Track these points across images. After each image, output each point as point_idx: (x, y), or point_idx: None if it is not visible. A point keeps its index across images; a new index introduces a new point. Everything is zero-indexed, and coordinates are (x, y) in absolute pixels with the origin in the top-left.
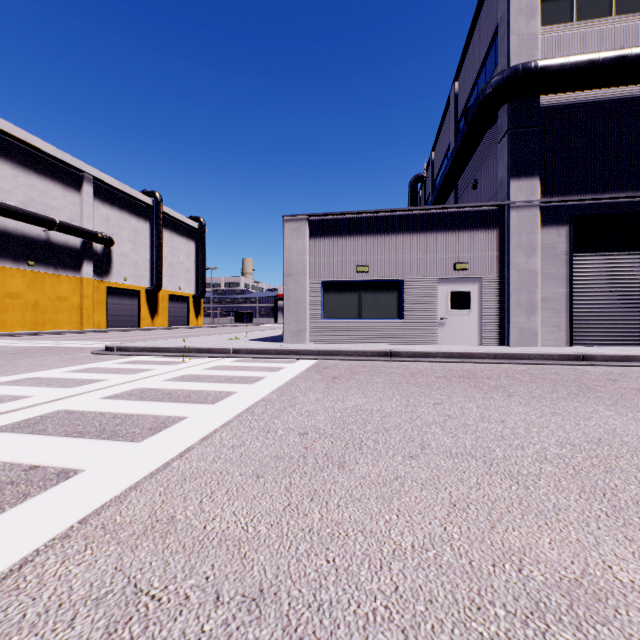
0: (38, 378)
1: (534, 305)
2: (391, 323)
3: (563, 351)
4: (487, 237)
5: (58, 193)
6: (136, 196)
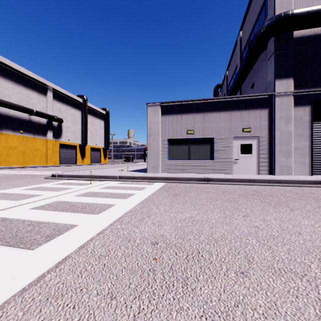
0: (4, 193)
1: (290, 151)
2: (206, 162)
3: (310, 178)
4: (262, 113)
5: (35, 96)
6: (74, 98)
